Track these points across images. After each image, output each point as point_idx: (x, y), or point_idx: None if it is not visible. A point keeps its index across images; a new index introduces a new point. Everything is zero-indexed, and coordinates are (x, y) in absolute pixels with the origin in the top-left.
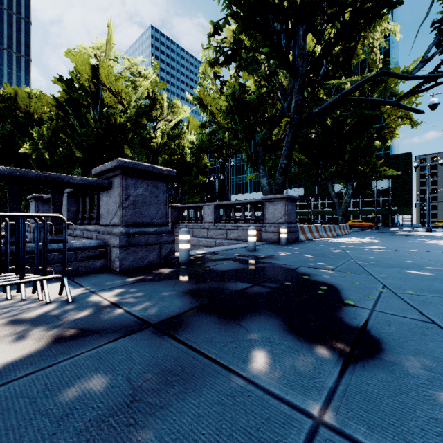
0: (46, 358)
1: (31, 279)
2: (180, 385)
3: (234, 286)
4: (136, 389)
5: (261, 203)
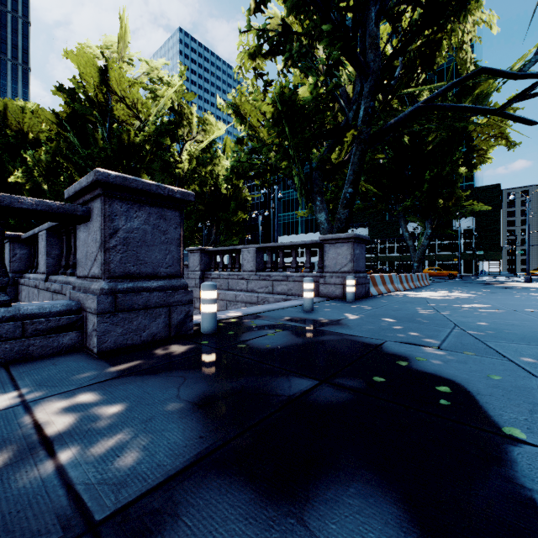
0: None
1: None
2: None
3: (285, 385)
4: None
5: (319, 246)
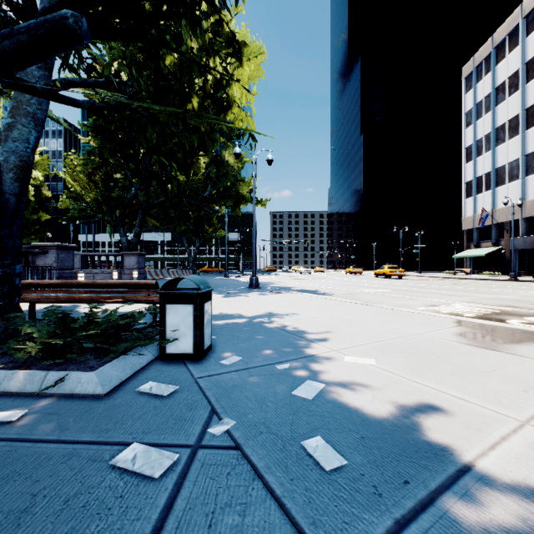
0: None
1: None
2: None
3: None
4: None
5: (122, 256)
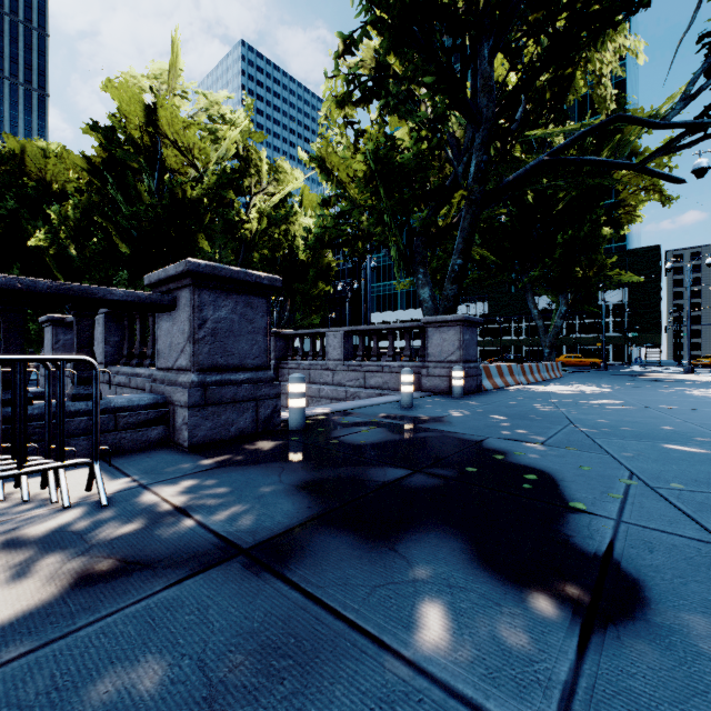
0: (56, 619)
1: (37, 467)
2: (294, 677)
3: (381, 474)
4: (215, 687)
5: (421, 329)
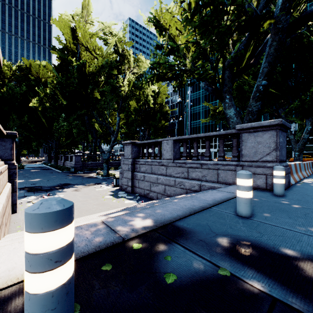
0: None
1: None
2: None
3: None
4: None
5: (234, 136)
